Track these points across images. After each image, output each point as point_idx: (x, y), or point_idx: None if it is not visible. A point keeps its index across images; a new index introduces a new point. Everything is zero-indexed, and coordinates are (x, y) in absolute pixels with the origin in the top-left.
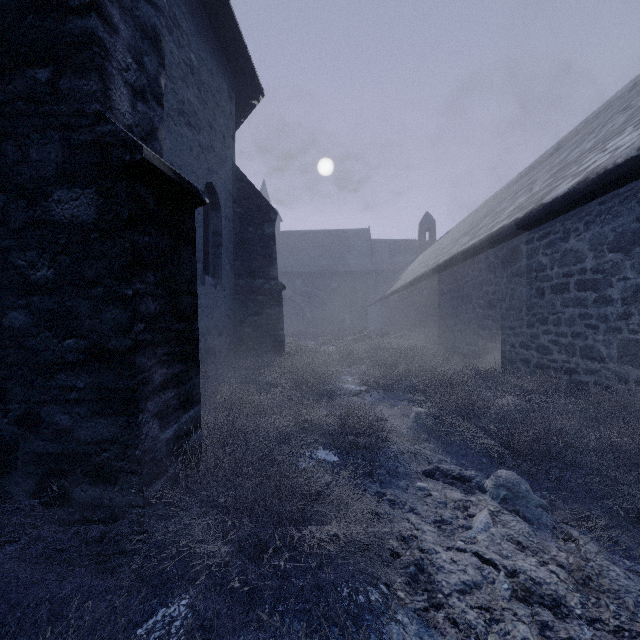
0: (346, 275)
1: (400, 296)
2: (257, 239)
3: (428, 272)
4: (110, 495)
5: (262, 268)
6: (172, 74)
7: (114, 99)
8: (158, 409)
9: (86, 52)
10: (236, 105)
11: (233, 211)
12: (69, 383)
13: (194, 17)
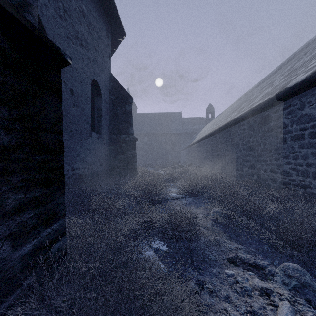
0: (169, 135)
1: (197, 145)
2: (122, 113)
3: (213, 132)
4: None
5: (125, 129)
6: (70, 14)
7: None
8: (11, 231)
9: None
10: (111, 41)
11: (109, 97)
12: None
13: None
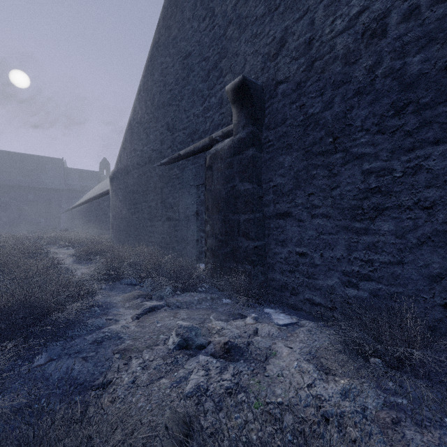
0: (42, 190)
1: (76, 210)
2: None
3: (84, 202)
4: None
5: None
6: None
7: None
8: None
9: None
10: None
11: None
12: None
13: None
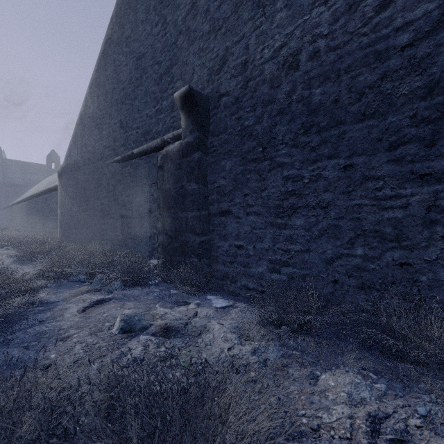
0: None
1: (18, 207)
2: None
3: (27, 198)
4: None
5: None
6: None
7: None
8: None
9: None
10: None
11: None
12: None
13: None
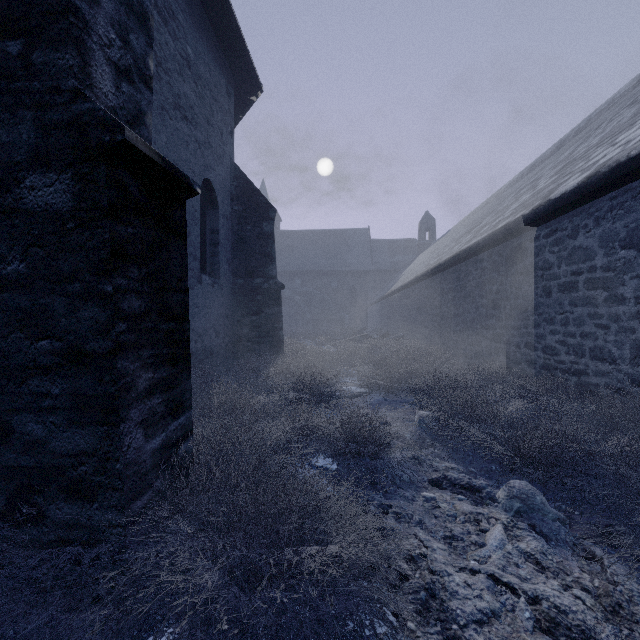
0: (346, 275)
1: (400, 296)
2: (256, 237)
3: (429, 271)
4: (88, 513)
5: (261, 267)
6: (167, 66)
7: (94, 77)
8: (143, 417)
9: (61, 22)
10: (234, 101)
11: (231, 209)
12: (43, 389)
13: (190, 9)
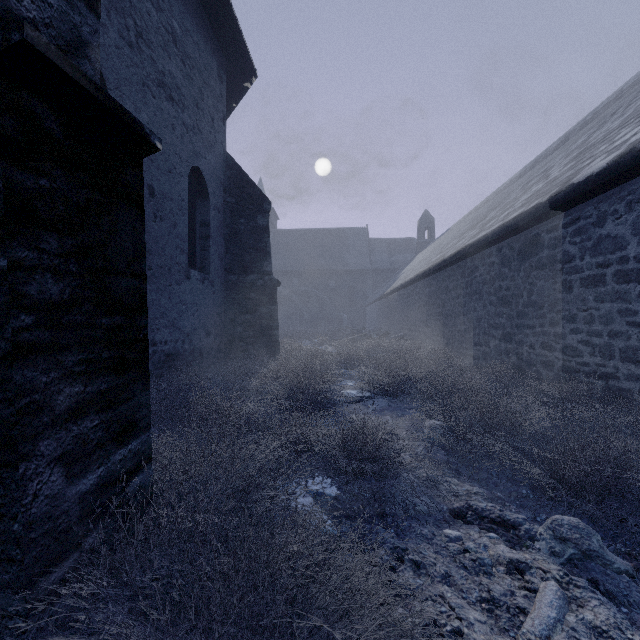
0: (344, 274)
1: (400, 294)
2: (249, 231)
3: (432, 268)
4: None
5: (255, 263)
6: (150, 39)
7: None
8: (63, 449)
9: None
10: (227, 88)
11: (223, 201)
12: None
13: None
